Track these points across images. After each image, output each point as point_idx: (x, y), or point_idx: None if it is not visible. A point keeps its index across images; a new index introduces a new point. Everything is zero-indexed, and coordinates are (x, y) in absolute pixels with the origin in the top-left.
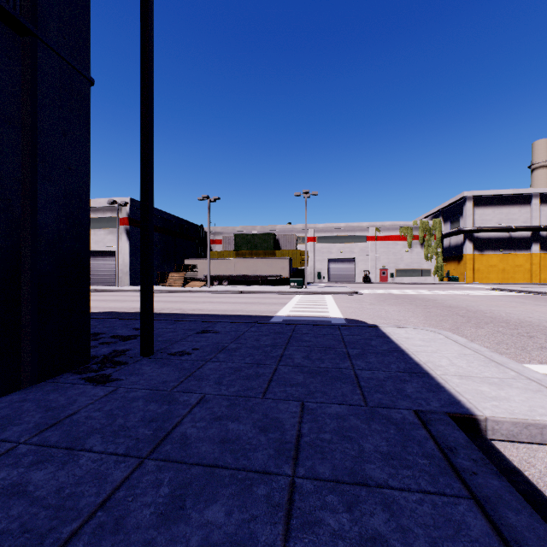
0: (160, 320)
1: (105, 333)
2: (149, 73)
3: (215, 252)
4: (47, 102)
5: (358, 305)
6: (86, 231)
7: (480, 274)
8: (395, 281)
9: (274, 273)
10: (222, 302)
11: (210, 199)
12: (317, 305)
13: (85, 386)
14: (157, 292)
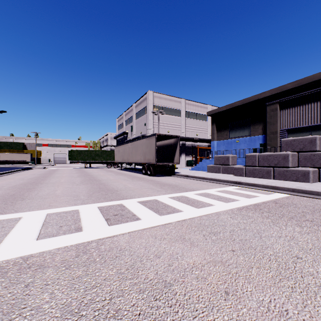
0: None
1: None
2: None
3: None
4: None
5: None
6: None
7: None
8: None
9: (23, 159)
10: None
11: None
12: None
13: None
14: None
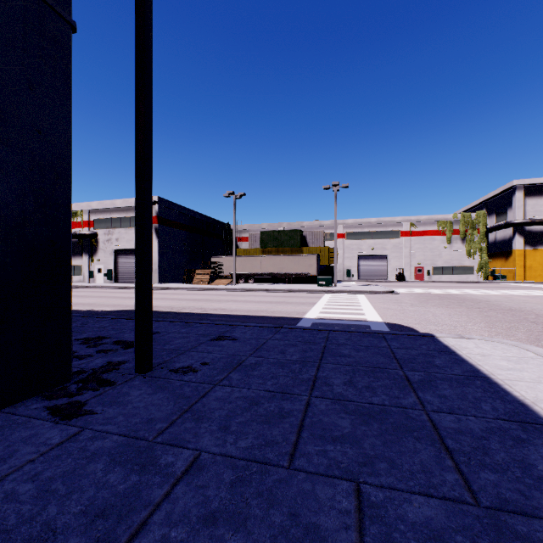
0: (175, 321)
1: (110, 338)
2: (146, 15)
3: (242, 250)
4: (3, 41)
5: (397, 306)
6: (65, 214)
7: (533, 272)
8: (432, 279)
9: (301, 270)
10: (246, 301)
11: (236, 195)
12: (350, 306)
13: (43, 423)
14: (183, 290)
